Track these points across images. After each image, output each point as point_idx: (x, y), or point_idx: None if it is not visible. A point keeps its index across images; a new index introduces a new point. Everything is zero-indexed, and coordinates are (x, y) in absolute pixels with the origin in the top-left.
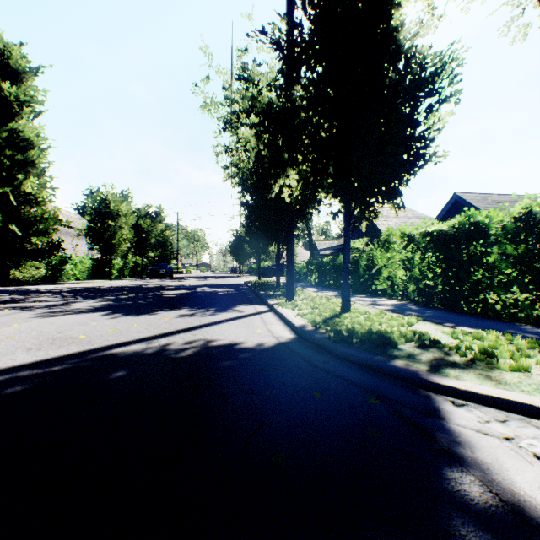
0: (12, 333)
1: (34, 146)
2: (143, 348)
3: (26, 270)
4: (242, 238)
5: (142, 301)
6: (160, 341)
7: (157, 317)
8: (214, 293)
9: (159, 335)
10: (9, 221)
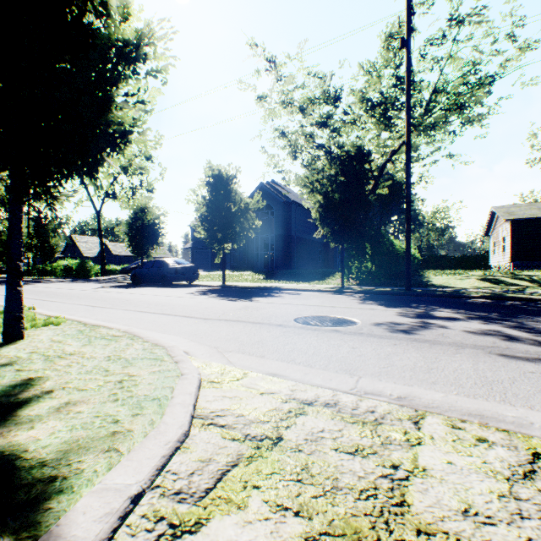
0: None
1: None
2: None
3: None
4: None
5: None
6: None
7: None
8: None
9: None
10: None
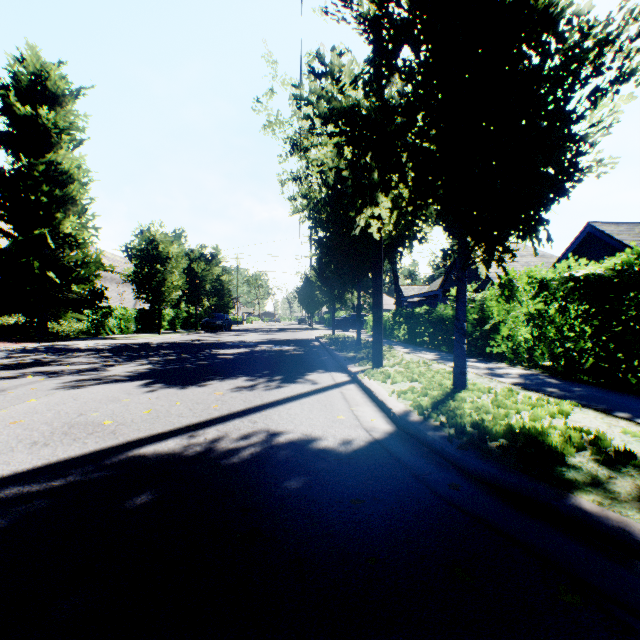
0: (22, 414)
1: (74, 180)
2: (183, 447)
3: (67, 322)
4: (312, 283)
5: (191, 365)
6: (207, 433)
7: (207, 391)
8: (279, 353)
9: (207, 421)
10: (47, 267)
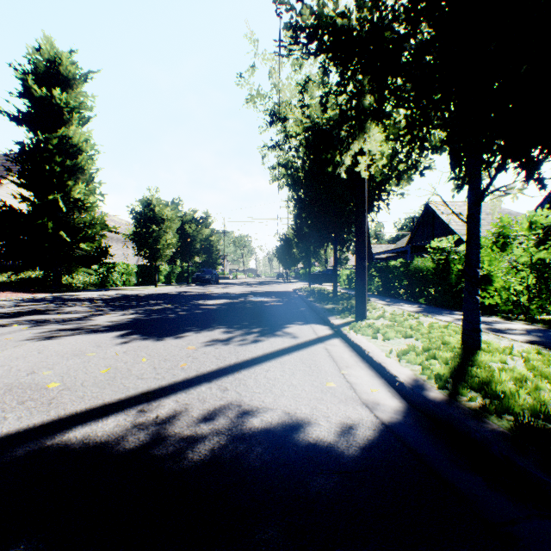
0: None
1: (82, 152)
2: (122, 431)
3: (79, 276)
4: (289, 242)
5: (173, 315)
6: (162, 406)
7: (180, 344)
8: (259, 303)
9: (168, 387)
10: (60, 227)
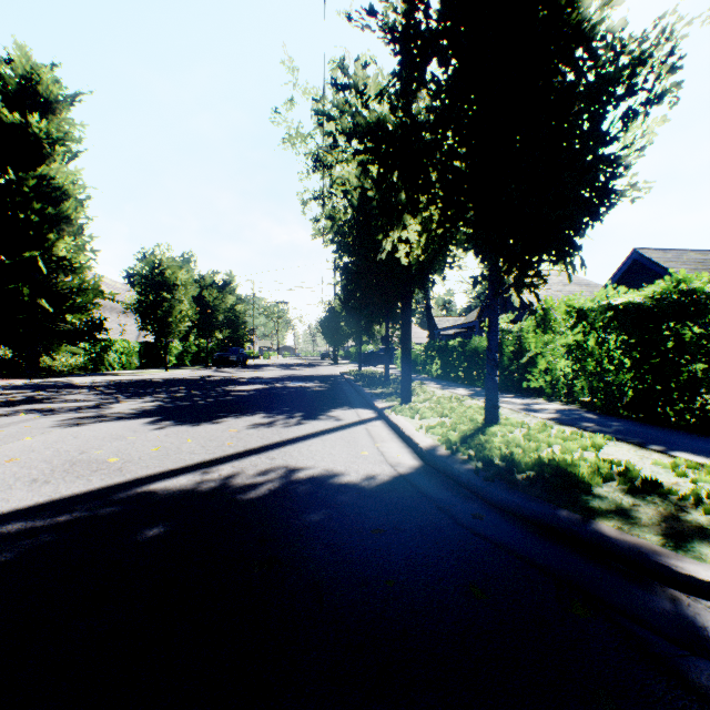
0: (18, 453)
1: (69, 196)
2: (196, 483)
3: (61, 357)
4: (337, 313)
5: (203, 402)
6: (222, 469)
7: (220, 428)
8: (300, 389)
9: (221, 458)
10: (38, 294)
